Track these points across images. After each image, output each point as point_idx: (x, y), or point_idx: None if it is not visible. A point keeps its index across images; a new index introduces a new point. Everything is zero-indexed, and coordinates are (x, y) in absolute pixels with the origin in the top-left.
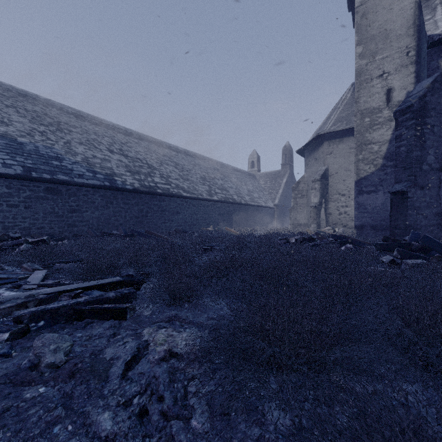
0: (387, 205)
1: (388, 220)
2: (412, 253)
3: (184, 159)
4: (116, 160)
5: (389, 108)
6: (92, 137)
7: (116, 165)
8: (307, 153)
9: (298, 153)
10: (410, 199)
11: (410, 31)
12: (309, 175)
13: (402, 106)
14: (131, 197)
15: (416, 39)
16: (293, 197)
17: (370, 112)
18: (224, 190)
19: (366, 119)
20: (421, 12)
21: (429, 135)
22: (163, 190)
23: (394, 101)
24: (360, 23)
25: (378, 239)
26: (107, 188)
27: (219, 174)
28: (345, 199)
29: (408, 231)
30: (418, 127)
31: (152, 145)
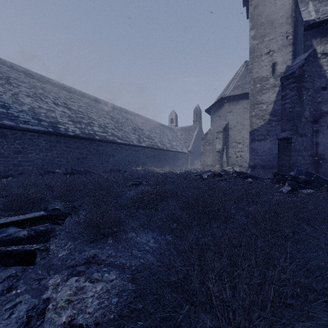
0: (272, 150)
1: (273, 161)
2: (300, 185)
3: (119, 114)
4: (60, 111)
5: (274, 77)
6: (40, 91)
7: (60, 115)
8: (213, 112)
9: (206, 112)
10: (293, 143)
11: (289, 20)
12: (214, 128)
13: (287, 73)
14: (73, 142)
15: (293, 27)
16: (202, 144)
17: (260, 80)
18: (151, 139)
19: (257, 85)
20: (297, 6)
21: (305, 95)
22: (100, 137)
23: (278, 72)
24: (253, 13)
25: (267, 175)
26: (51, 134)
27: (146, 127)
28: (241, 146)
29: (292, 168)
30: (299, 89)
31: (93, 102)
